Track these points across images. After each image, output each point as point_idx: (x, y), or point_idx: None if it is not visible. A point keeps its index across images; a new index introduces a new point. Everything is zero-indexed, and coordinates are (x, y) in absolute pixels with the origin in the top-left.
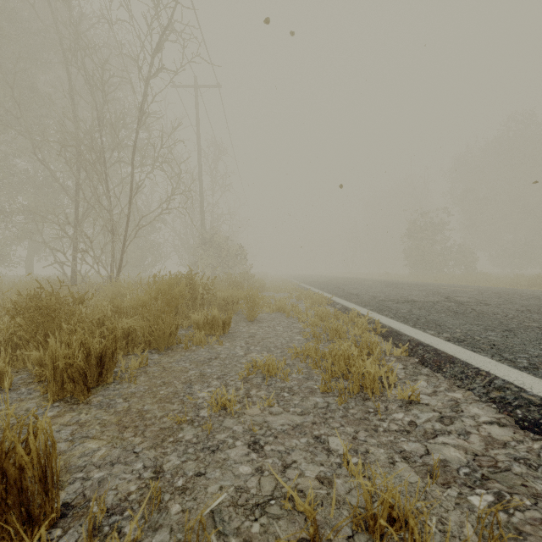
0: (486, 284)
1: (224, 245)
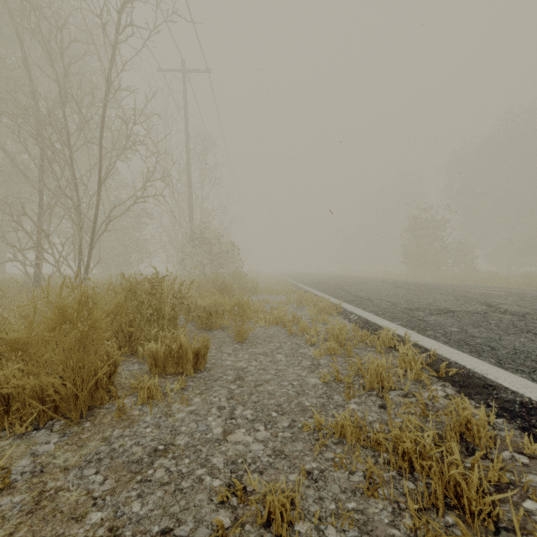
0: (495, 283)
1: (214, 241)
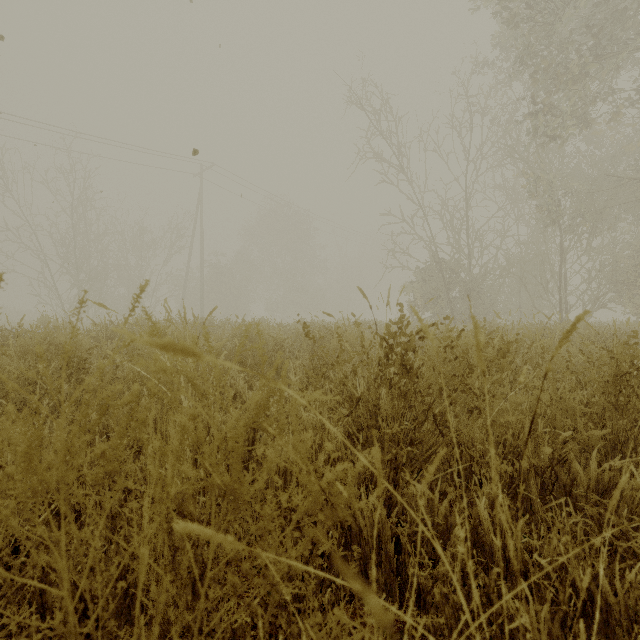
0: None
1: None
